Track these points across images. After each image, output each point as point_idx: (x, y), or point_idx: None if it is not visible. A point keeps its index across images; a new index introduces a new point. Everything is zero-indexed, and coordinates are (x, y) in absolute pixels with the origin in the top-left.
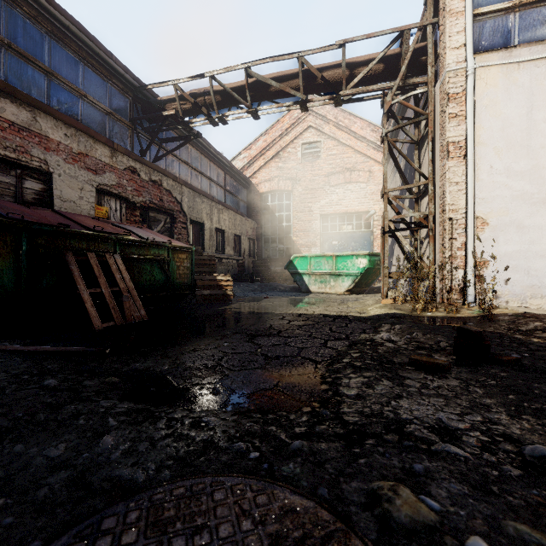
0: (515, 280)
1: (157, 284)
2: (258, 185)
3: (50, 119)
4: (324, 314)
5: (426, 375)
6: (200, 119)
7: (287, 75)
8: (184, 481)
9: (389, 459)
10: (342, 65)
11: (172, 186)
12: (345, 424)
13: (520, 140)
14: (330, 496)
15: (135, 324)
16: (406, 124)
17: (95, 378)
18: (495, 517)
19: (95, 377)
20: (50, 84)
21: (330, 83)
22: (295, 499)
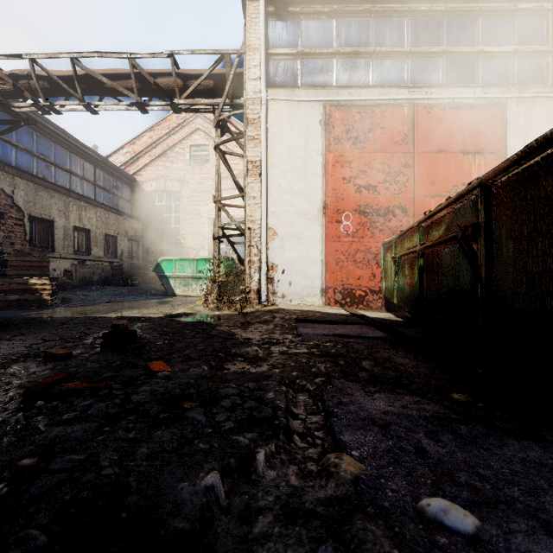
0: (297, 282)
1: None
2: (144, 183)
3: None
4: (124, 316)
5: (35, 365)
6: (25, 105)
7: (122, 74)
8: None
9: None
10: (173, 74)
11: None
12: None
13: (300, 166)
14: None
15: None
16: (230, 140)
17: None
18: None
19: None
20: None
21: (164, 90)
22: None
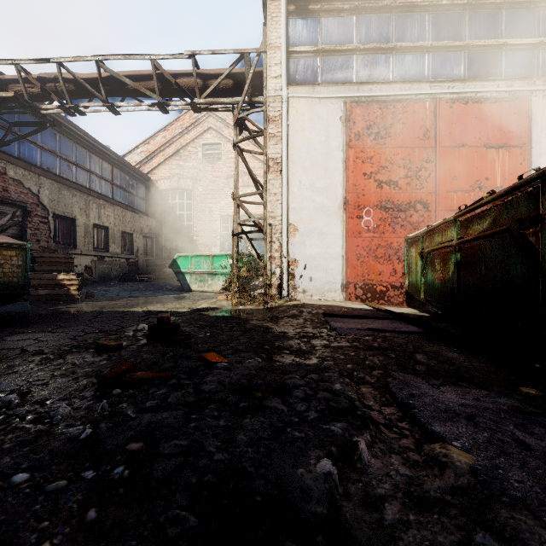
0: (317, 277)
1: None
2: (158, 182)
3: None
4: (151, 310)
5: (90, 355)
6: (52, 107)
7: (144, 75)
8: None
9: None
10: (193, 74)
11: (24, 176)
12: None
13: (321, 162)
14: None
15: None
16: (249, 138)
17: None
18: None
19: None
20: None
21: (184, 89)
22: None
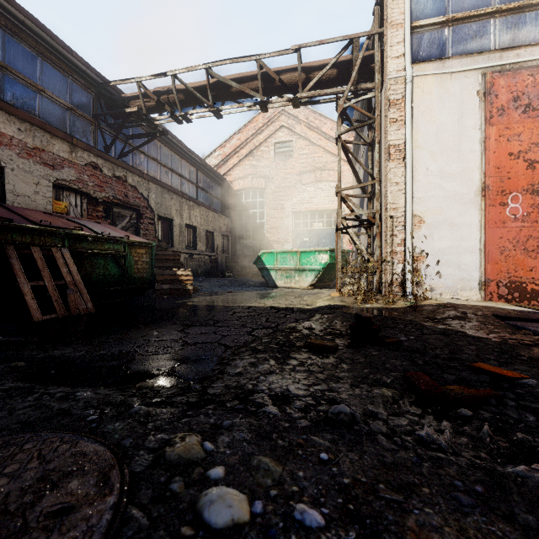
0: (448, 273)
1: (112, 278)
2: (233, 182)
3: (2, 113)
4: (273, 306)
5: (313, 356)
6: (164, 117)
7: (248, 76)
8: (7, 437)
9: (210, 418)
10: (298, 69)
11: (138, 182)
12: (204, 395)
13: (452, 144)
14: (131, 445)
15: (80, 317)
16: (357, 127)
17: (5, 363)
18: (253, 454)
19: (4, 362)
20: (4, 78)
21: (287, 85)
22: (93, 446)
